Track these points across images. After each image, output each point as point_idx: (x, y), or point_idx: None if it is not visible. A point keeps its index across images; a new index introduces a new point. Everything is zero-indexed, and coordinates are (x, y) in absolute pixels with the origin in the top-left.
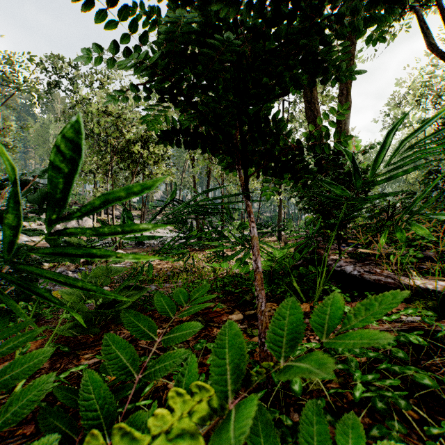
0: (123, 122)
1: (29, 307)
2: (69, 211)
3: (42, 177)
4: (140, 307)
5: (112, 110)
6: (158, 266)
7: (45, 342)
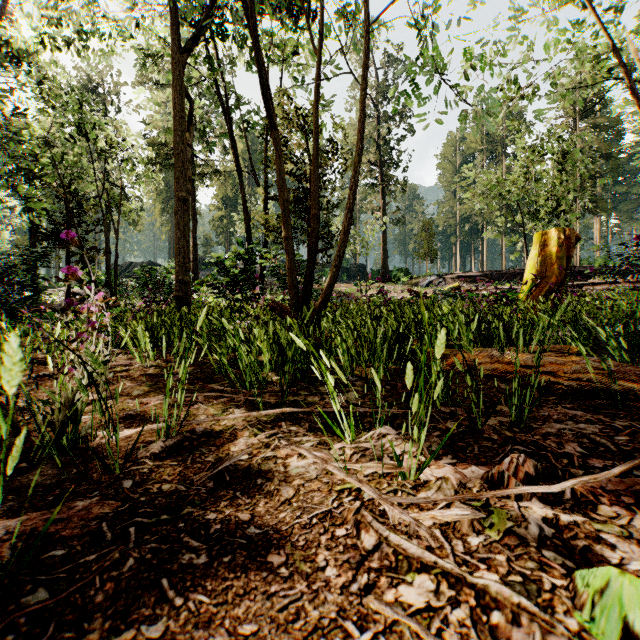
0: None
1: None
2: None
3: None
4: None
5: None
6: None
7: None
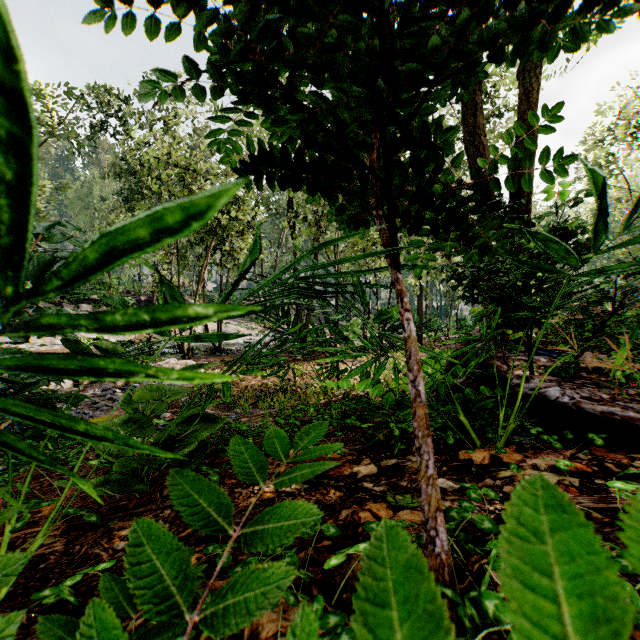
0: (193, 176)
1: (49, 445)
2: (99, 296)
3: (52, 240)
4: (213, 447)
5: (177, 159)
6: (242, 383)
7: (66, 503)
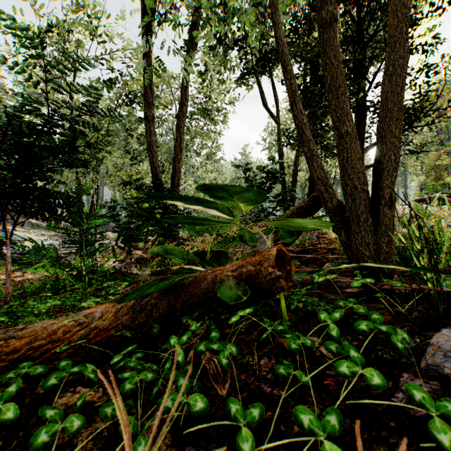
0: None
1: None
2: None
3: None
4: None
5: None
6: (18, 279)
7: None
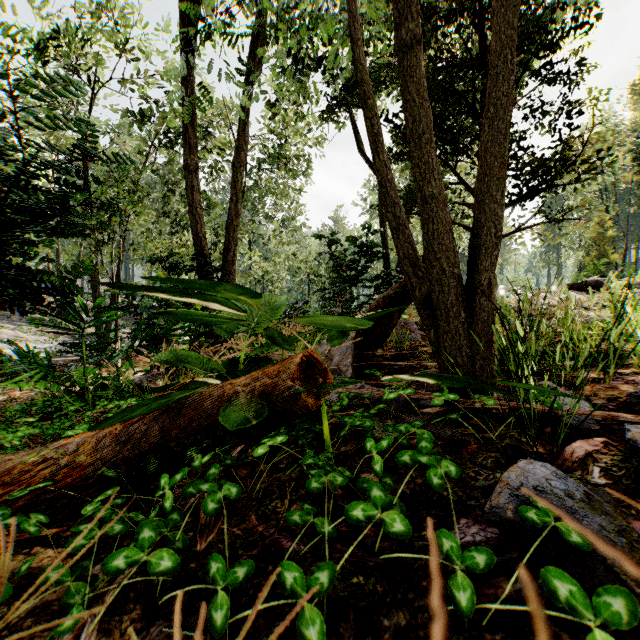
0: None
1: None
2: None
3: None
4: None
5: None
6: (1, 398)
7: None
